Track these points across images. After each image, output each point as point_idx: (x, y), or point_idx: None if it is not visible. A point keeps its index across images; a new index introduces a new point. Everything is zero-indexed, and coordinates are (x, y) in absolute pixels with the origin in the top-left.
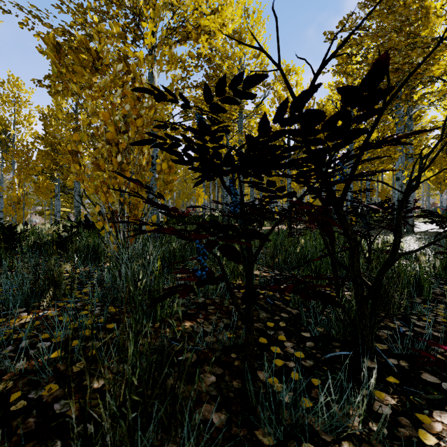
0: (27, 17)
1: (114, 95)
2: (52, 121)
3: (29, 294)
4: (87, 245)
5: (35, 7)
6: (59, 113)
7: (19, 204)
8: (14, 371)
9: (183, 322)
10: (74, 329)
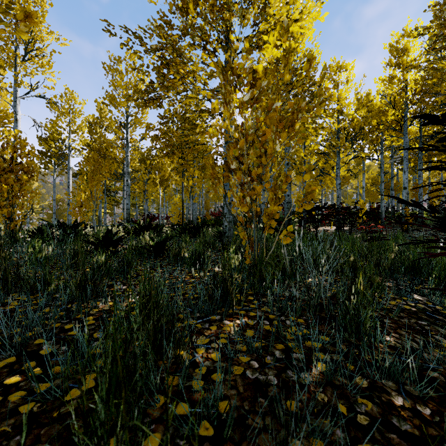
0: (129, 38)
1: (258, 110)
2: (97, 128)
3: (206, 301)
4: (195, 251)
5: (143, 28)
6: (111, 122)
7: (81, 207)
8: (311, 383)
9: (383, 336)
10: (294, 340)
